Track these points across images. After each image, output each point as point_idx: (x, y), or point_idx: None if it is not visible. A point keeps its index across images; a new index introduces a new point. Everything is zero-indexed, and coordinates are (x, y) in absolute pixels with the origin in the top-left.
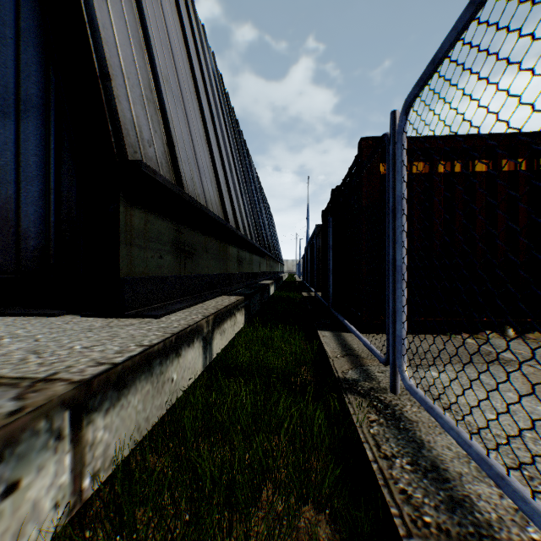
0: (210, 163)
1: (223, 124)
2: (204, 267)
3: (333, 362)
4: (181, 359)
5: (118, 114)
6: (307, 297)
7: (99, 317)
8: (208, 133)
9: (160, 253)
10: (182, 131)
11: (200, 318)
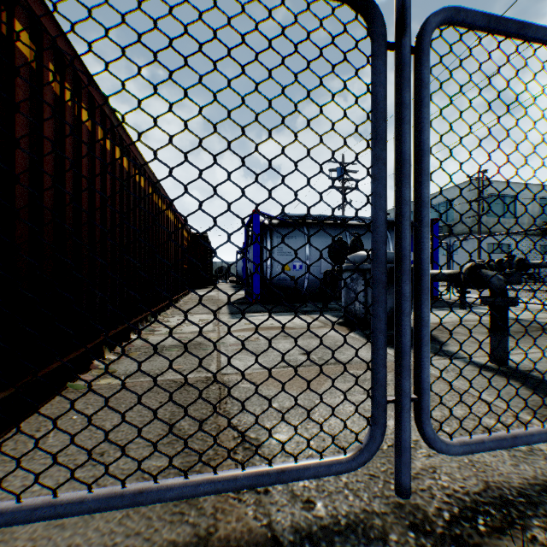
0: None
1: None
2: None
3: None
4: None
5: None
6: None
7: None
8: None
9: None
10: None
11: None
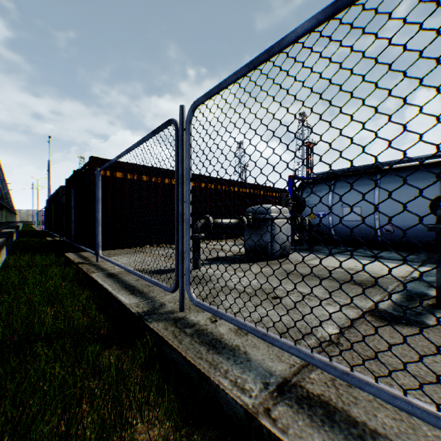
0: None
1: None
2: None
3: (74, 260)
4: None
5: None
6: (53, 240)
7: None
8: None
9: None
10: None
11: None
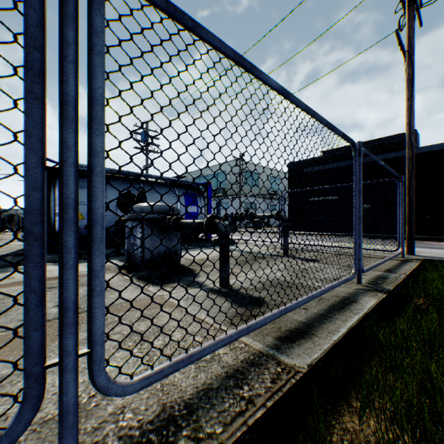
0: None
1: None
2: None
3: None
4: None
5: None
6: None
7: None
8: None
9: None
10: None
11: None
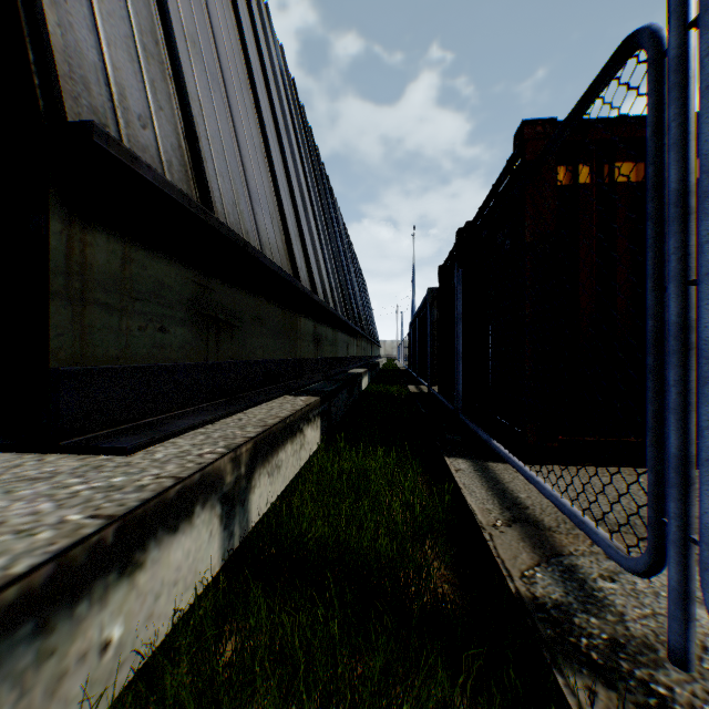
0: (270, 190)
1: (295, 145)
2: (257, 349)
3: (493, 541)
4: (144, 574)
5: (48, 28)
6: (416, 393)
7: (9, 450)
8: (268, 145)
9: (161, 321)
10: (219, 128)
11: (218, 453)
